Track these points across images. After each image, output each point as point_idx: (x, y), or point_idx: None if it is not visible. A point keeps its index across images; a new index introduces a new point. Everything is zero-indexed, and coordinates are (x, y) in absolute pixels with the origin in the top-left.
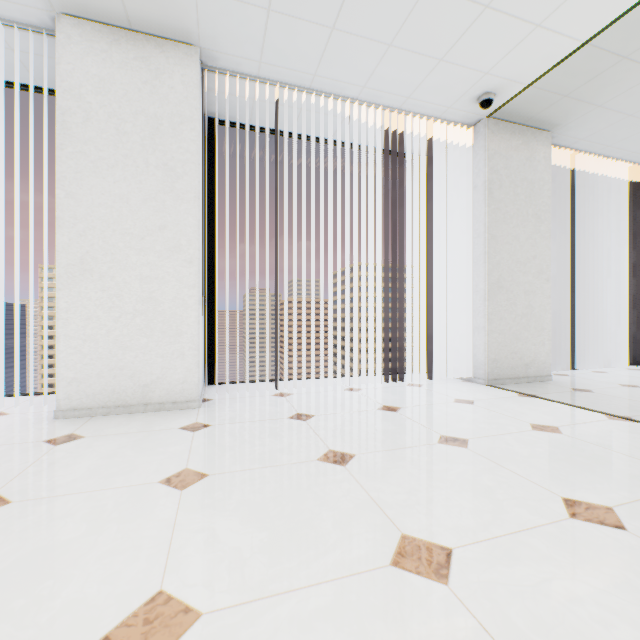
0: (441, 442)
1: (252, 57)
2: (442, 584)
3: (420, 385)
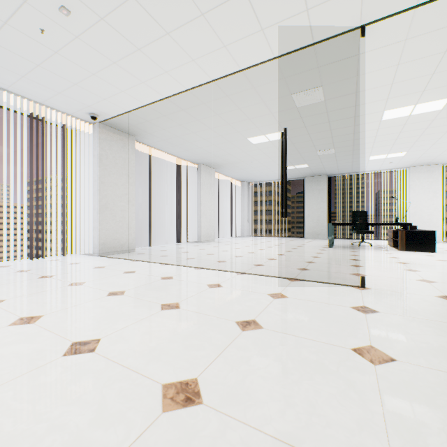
0: (40, 278)
1: None
2: None
3: (58, 260)
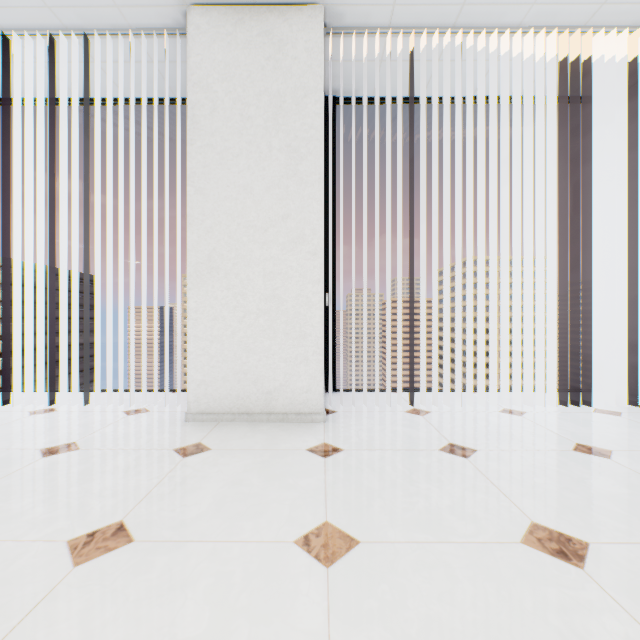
0: None
1: (384, 0)
2: None
3: (616, 413)
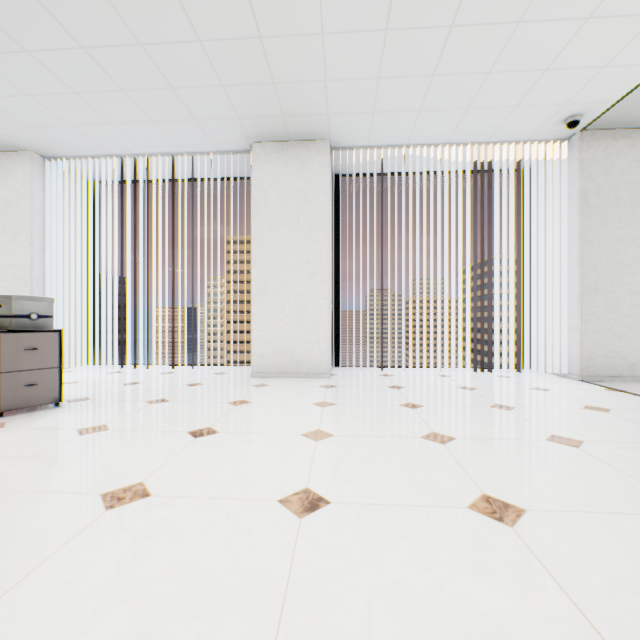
0: (492, 406)
1: (363, 137)
2: (441, 444)
3: (509, 377)
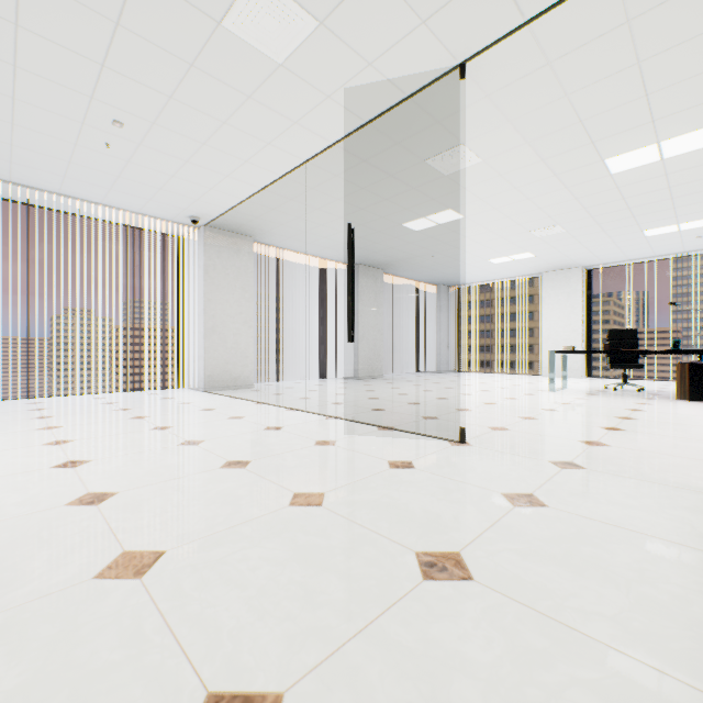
0: (116, 410)
1: (3, 174)
2: (50, 430)
3: (157, 394)
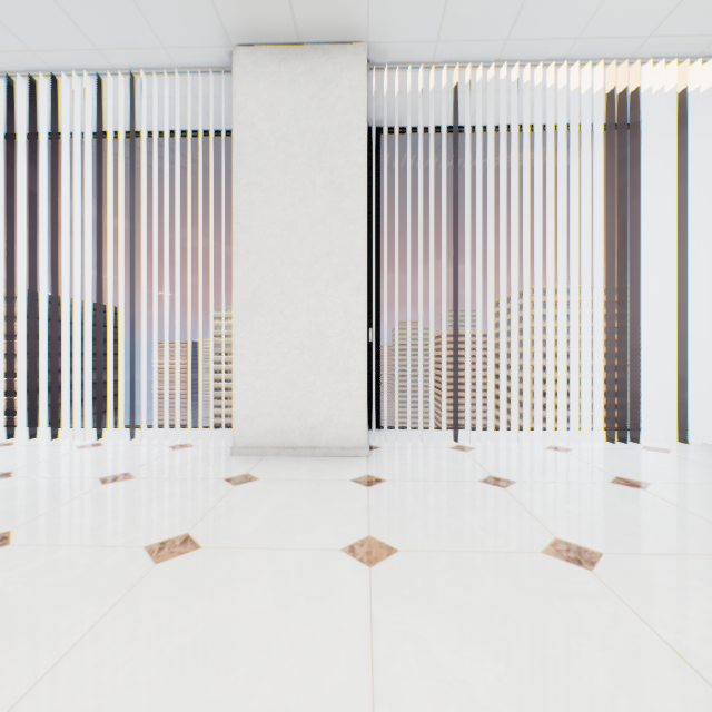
0: None
1: (427, 38)
2: None
3: (665, 450)
